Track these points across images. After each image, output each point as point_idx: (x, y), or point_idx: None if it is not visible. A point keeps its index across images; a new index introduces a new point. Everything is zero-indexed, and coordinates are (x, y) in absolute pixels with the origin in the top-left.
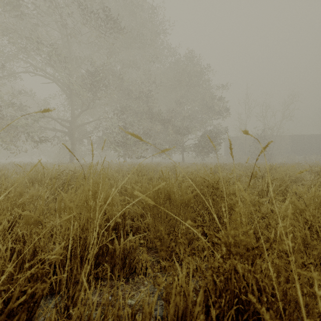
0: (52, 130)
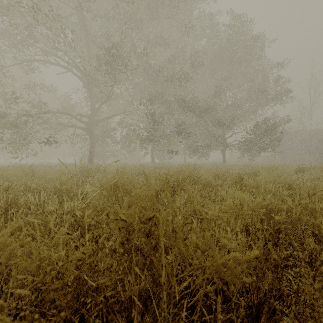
0: (70, 126)
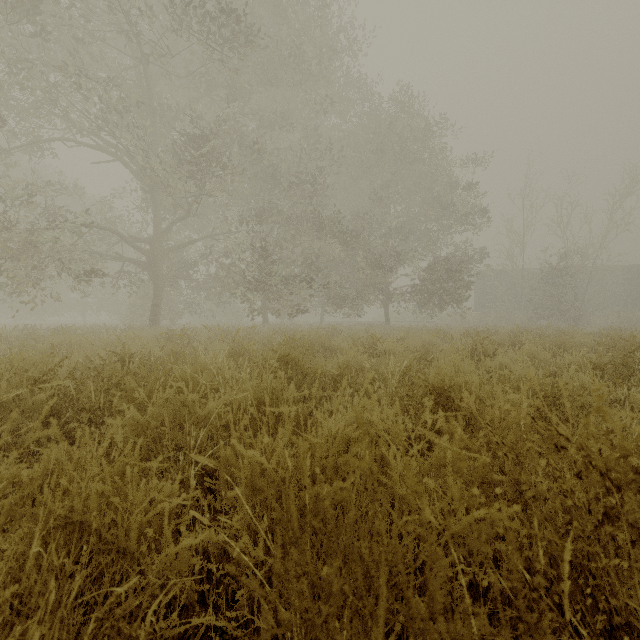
0: (115, 258)
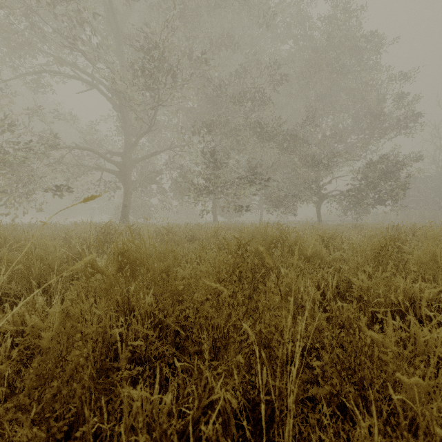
0: (95, 169)
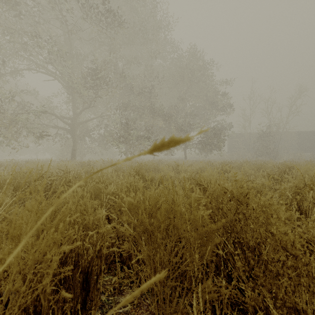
0: (54, 127)
